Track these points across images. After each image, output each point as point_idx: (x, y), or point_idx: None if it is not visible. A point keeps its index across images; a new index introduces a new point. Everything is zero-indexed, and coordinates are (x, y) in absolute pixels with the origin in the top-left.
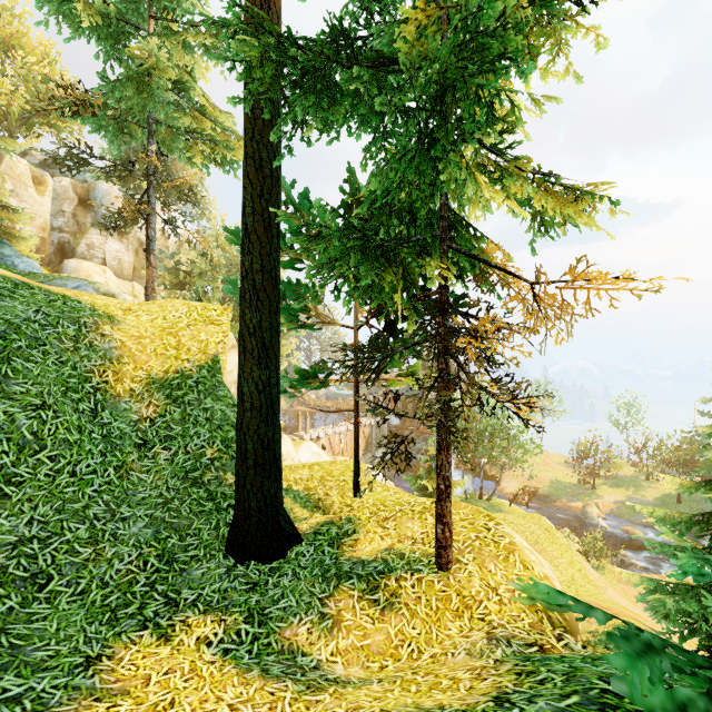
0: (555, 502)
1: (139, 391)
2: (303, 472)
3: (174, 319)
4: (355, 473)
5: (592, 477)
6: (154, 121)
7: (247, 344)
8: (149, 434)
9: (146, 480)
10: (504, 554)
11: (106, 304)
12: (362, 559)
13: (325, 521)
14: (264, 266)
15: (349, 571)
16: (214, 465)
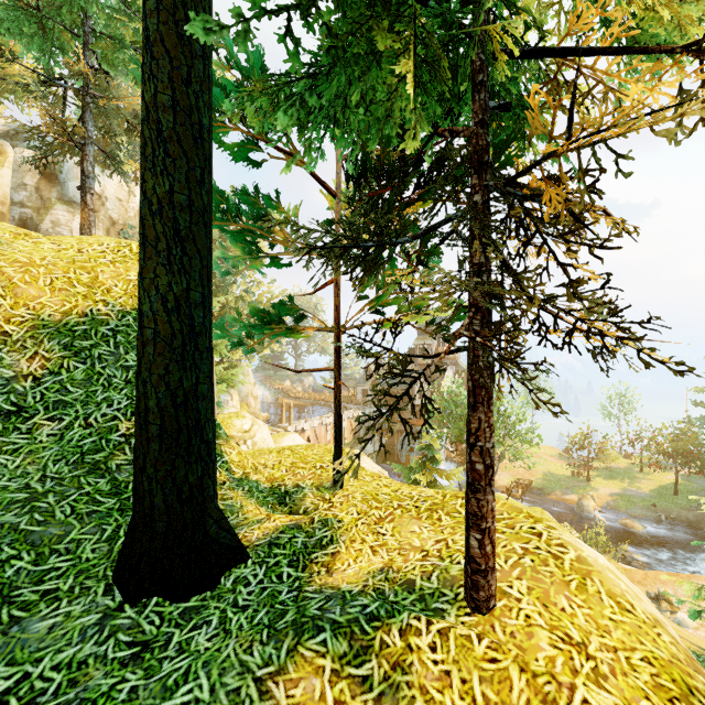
0: (549, 495)
1: (18, 336)
2: (268, 457)
3: (93, 253)
4: (336, 456)
5: (585, 469)
6: (92, 33)
7: (148, 231)
8: (29, 398)
9: (6, 464)
10: (576, 579)
11: None
12: (341, 589)
13: (288, 524)
14: (177, 100)
15: (319, 615)
16: (129, 444)
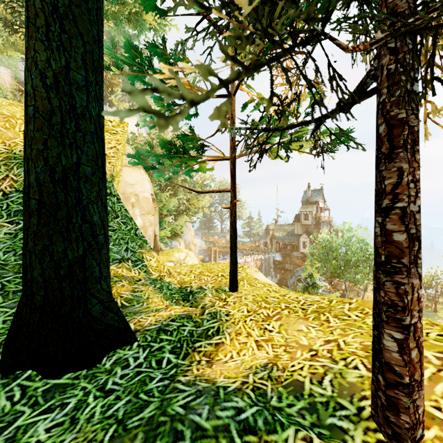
0: None
1: None
2: (183, 268)
3: None
4: (231, 263)
5: (432, 303)
6: None
7: (30, 10)
8: None
9: None
10: None
11: None
12: (216, 384)
13: (180, 314)
14: None
15: (180, 415)
16: None
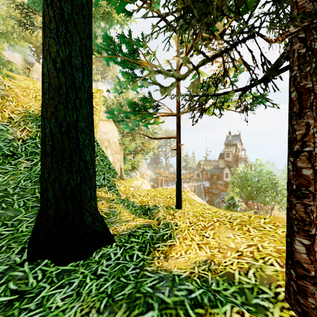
0: None
1: (17, 120)
2: (142, 192)
3: None
4: (177, 189)
5: None
6: None
7: (46, 18)
8: (19, 149)
9: None
10: None
11: (16, 75)
12: (172, 273)
13: (143, 224)
14: None
15: (150, 293)
16: None
